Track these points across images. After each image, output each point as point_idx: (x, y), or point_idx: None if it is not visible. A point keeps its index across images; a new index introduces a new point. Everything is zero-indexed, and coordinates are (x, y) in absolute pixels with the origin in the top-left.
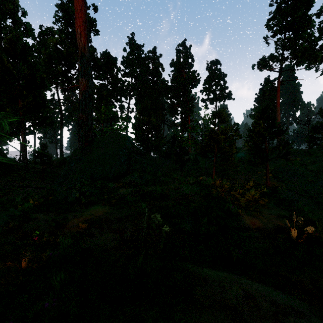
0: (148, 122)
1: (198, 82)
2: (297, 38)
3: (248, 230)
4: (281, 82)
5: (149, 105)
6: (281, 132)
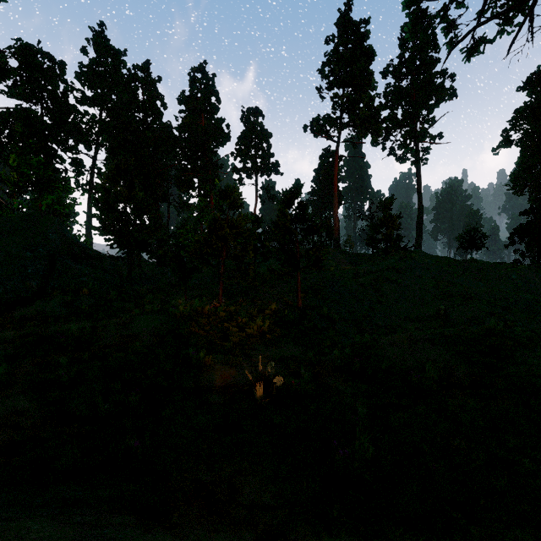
0: (127, 197)
1: (226, 138)
2: (356, 99)
3: (208, 391)
4: (340, 157)
5: (130, 165)
6: (315, 228)
